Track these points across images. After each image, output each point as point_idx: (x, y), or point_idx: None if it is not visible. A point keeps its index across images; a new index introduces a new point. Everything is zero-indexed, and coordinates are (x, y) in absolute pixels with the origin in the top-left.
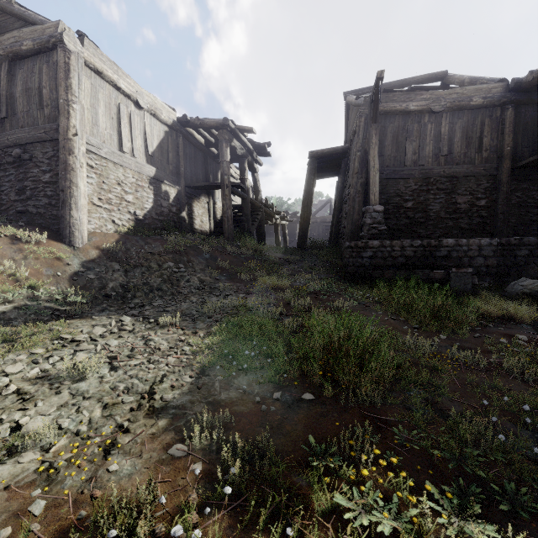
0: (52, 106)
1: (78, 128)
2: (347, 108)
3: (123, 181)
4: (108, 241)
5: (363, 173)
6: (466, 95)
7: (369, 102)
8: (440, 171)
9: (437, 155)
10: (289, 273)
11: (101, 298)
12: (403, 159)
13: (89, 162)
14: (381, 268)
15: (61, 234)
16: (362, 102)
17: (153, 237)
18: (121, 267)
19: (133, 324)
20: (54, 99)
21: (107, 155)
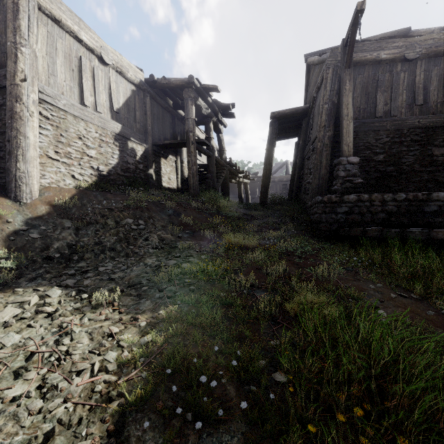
0: (1, 51)
1: (27, 73)
2: (308, 70)
3: (84, 136)
4: (62, 196)
5: (331, 126)
6: None
7: (342, 46)
8: (415, 121)
9: (411, 104)
10: (255, 229)
11: (40, 260)
12: (374, 110)
13: (44, 113)
14: (358, 225)
15: (7, 189)
16: (329, 55)
17: (115, 192)
18: (72, 224)
19: (59, 302)
20: (3, 44)
21: (65, 107)
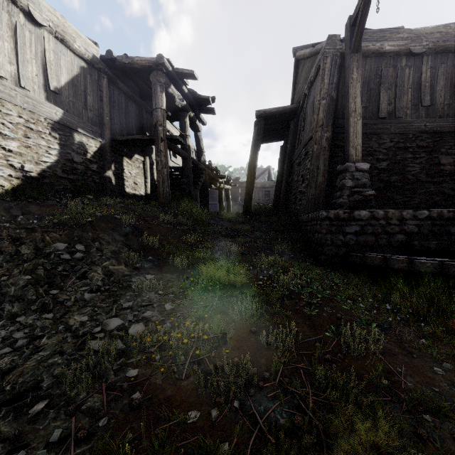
0: None
1: None
2: (296, 66)
3: None
4: None
5: (329, 126)
6: (452, 34)
7: (348, 25)
8: (421, 124)
9: (417, 105)
10: (241, 251)
11: None
12: (376, 110)
13: None
14: (371, 249)
15: None
16: (325, 43)
17: (46, 202)
18: None
19: None
20: None
21: None
